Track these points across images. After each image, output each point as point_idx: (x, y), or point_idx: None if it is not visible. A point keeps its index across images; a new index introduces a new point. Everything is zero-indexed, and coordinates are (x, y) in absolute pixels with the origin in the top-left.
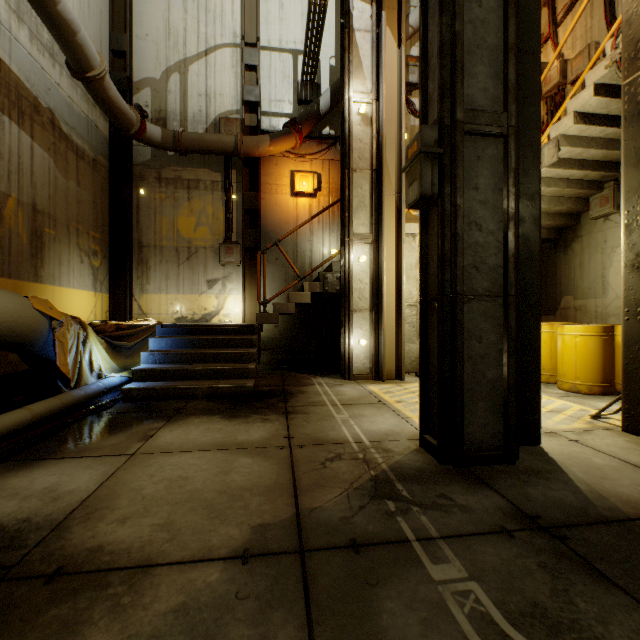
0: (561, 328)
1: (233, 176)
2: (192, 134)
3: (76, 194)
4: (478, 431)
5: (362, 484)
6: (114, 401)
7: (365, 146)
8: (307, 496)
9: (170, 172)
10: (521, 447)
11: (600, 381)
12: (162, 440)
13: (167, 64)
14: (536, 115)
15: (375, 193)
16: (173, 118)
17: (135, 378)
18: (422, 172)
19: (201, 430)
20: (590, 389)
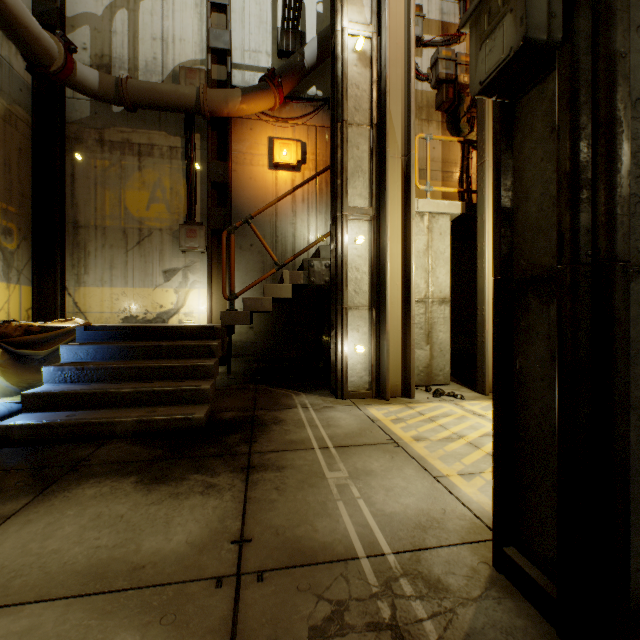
0: None
1: (197, 142)
2: (140, 82)
3: None
4: None
5: None
6: None
7: (363, 93)
8: None
9: (115, 134)
10: None
11: None
12: None
13: None
14: None
15: (376, 155)
16: (119, 66)
17: (26, 407)
18: None
19: (82, 522)
20: None
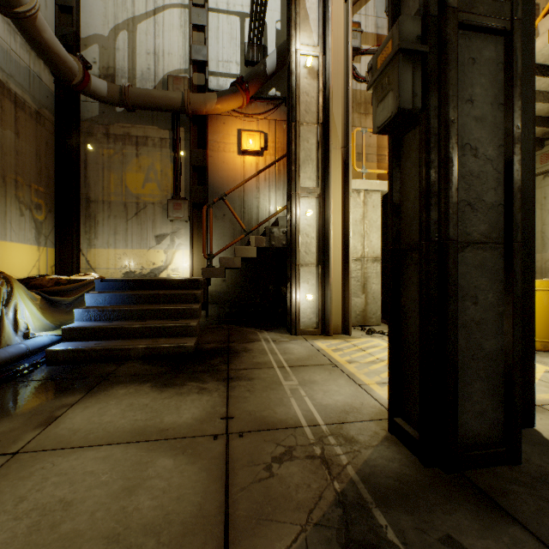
0: None
1: (181, 134)
2: (139, 89)
3: (14, 144)
4: (473, 421)
5: (325, 514)
6: (36, 365)
7: (311, 99)
8: (243, 547)
9: (118, 128)
10: None
11: None
12: (66, 425)
13: (115, 22)
14: (529, 24)
15: (322, 147)
16: (121, 75)
17: (65, 337)
18: (400, 77)
19: (122, 407)
20: (545, 346)
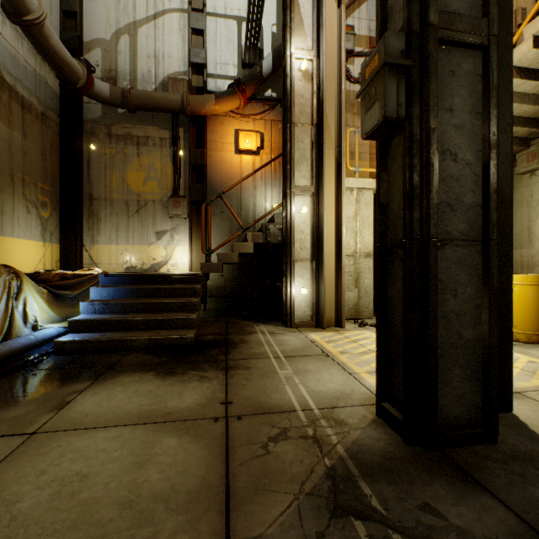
0: None
1: (181, 134)
2: (140, 91)
3: (21, 145)
4: (453, 404)
5: (316, 485)
6: (45, 355)
7: (306, 101)
8: (243, 512)
9: (120, 129)
10: None
11: (538, 330)
12: (78, 409)
13: (117, 26)
14: (508, 36)
15: (316, 147)
16: (123, 77)
17: (71, 329)
18: (386, 89)
19: (128, 393)
20: (529, 338)
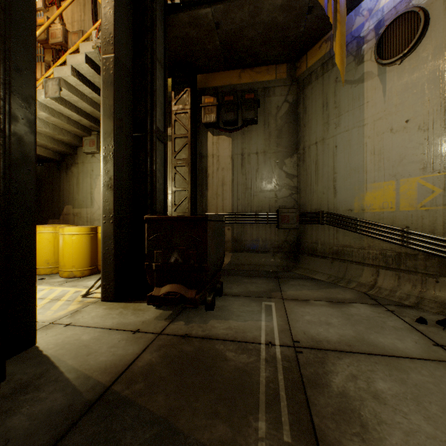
0: (63, 229)
1: None
2: None
3: None
4: None
5: None
6: None
7: None
8: None
9: None
10: (14, 358)
11: (90, 266)
12: None
13: None
14: (32, 20)
15: None
16: None
17: None
18: None
19: None
20: (83, 273)
